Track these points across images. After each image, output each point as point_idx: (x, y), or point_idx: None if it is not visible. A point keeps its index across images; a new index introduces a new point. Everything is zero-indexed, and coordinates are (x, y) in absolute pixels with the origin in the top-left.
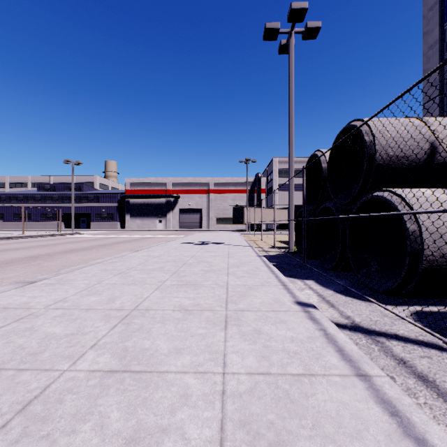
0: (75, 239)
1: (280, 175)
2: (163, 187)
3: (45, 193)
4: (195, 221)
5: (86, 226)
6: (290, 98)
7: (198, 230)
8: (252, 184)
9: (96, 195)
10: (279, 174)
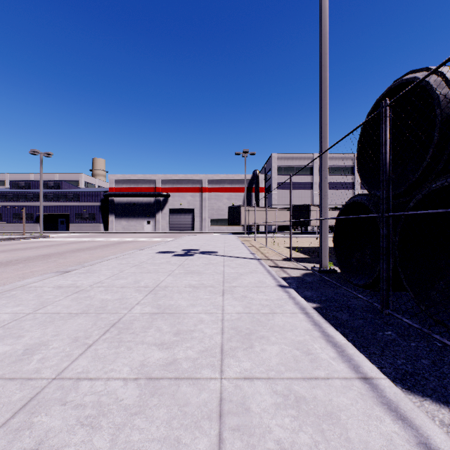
0: (29, 244)
1: (279, 172)
2: (152, 185)
3: (17, 190)
4: (187, 222)
5: (66, 228)
6: (322, 23)
7: (189, 233)
8: (249, 181)
9: (76, 194)
10: (278, 172)
